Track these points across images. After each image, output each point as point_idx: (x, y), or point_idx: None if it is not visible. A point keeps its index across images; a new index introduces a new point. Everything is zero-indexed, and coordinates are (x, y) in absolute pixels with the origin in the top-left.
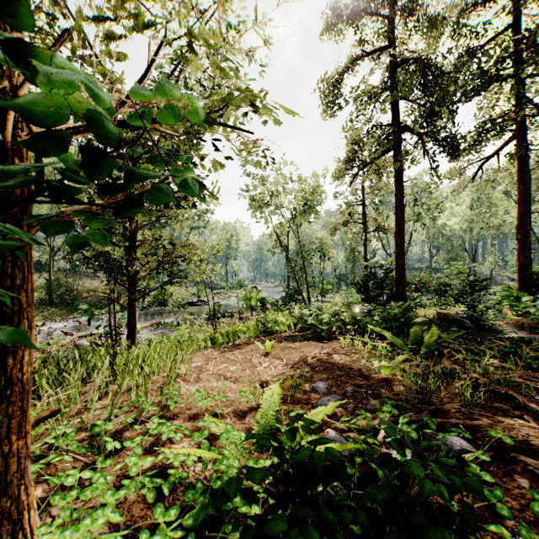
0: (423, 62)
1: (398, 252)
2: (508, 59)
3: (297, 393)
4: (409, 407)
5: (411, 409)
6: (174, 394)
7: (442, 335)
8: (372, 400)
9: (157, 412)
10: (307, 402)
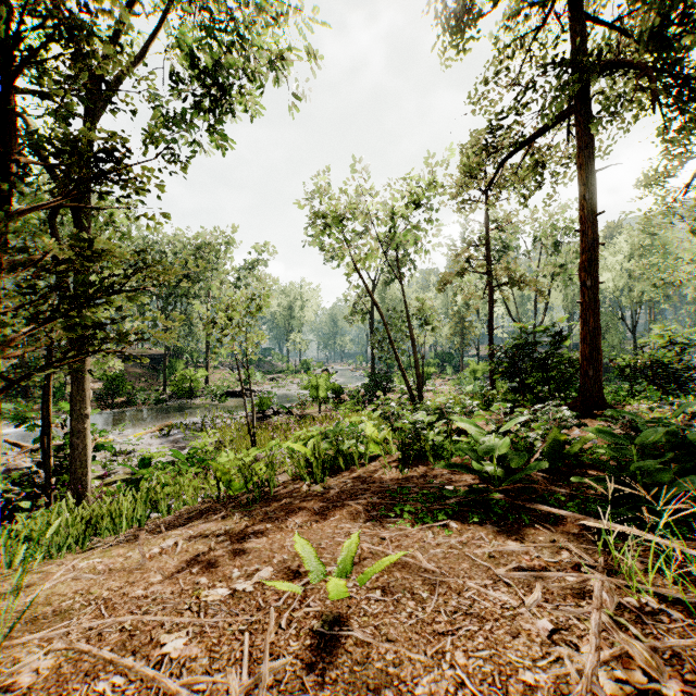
0: None
1: (588, 301)
2: None
3: None
4: None
5: None
6: None
7: None
8: None
9: None
10: None
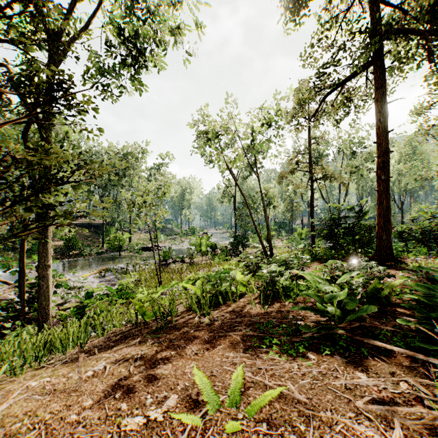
0: None
1: (382, 189)
2: None
3: None
4: None
5: None
6: None
7: None
8: None
9: None
10: None
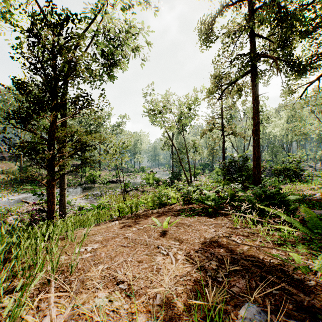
0: (276, 4)
1: (255, 145)
2: None
3: None
4: None
5: None
6: None
7: None
8: None
9: None
10: None
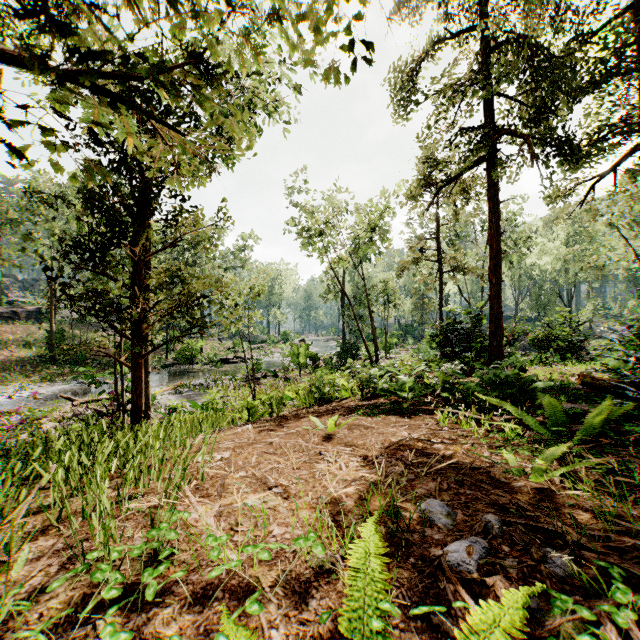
0: (529, 41)
1: (493, 293)
2: (635, 43)
3: (399, 528)
4: (637, 572)
5: (639, 576)
6: (168, 539)
7: (587, 408)
8: (573, 566)
9: (134, 576)
10: (424, 554)
